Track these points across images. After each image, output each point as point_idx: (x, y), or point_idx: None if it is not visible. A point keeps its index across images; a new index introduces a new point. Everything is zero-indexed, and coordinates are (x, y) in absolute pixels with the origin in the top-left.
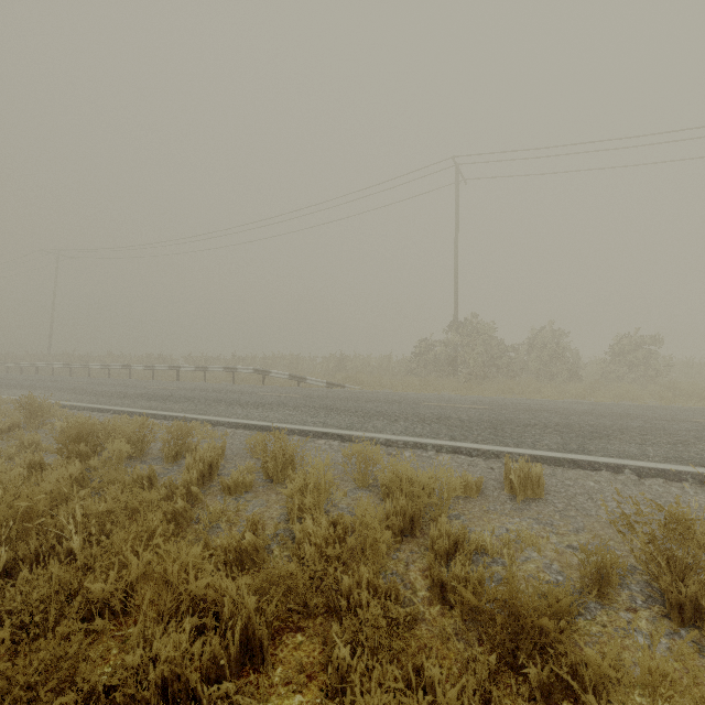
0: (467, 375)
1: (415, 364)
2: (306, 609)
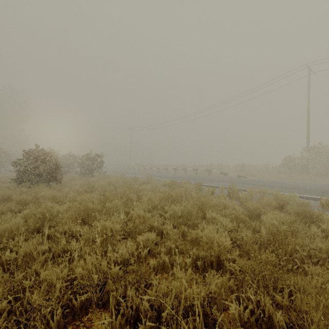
0: (315, 174)
1: (283, 168)
2: (252, 217)
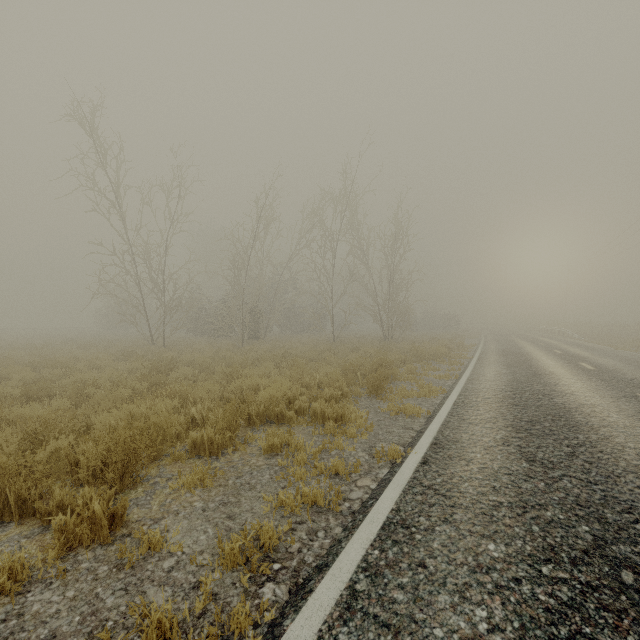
0: None
1: None
2: None
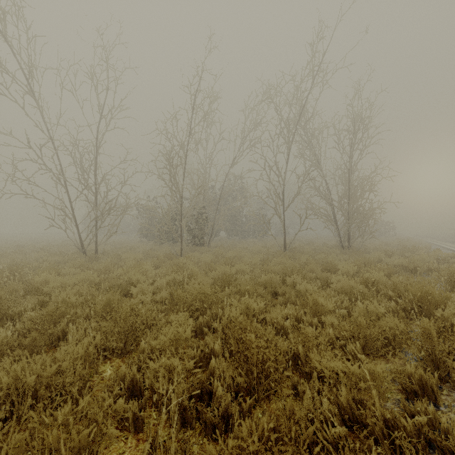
0: None
1: None
2: None
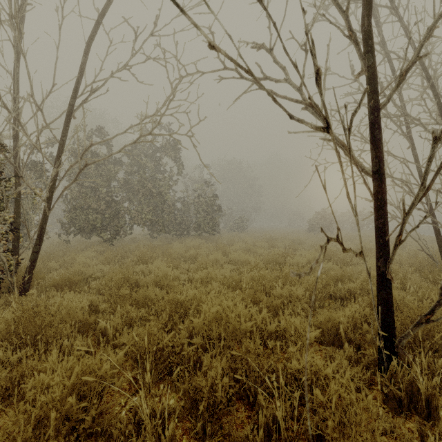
0: None
1: None
2: None
